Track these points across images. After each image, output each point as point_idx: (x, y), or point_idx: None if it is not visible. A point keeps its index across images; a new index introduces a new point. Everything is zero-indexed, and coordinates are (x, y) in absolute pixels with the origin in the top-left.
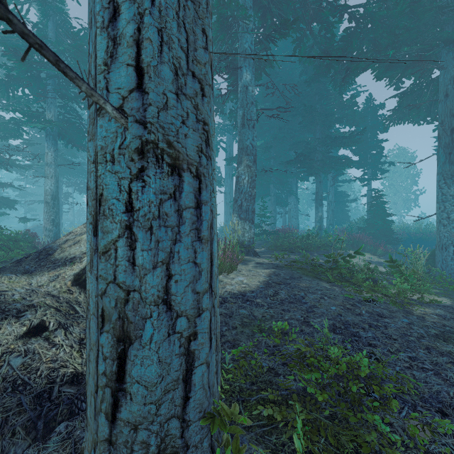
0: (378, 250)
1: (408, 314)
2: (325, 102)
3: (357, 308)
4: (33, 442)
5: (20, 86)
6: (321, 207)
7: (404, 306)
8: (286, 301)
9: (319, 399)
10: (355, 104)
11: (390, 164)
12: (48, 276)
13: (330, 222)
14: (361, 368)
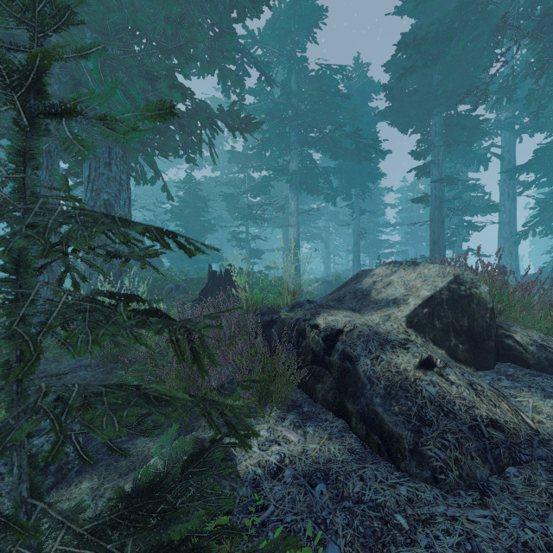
0: None
1: None
2: None
3: None
4: (491, 473)
5: (269, 146)
6: None
7: None
8: None
9: None
10: None
11: None
12: (378, 315)
13: None
14: None
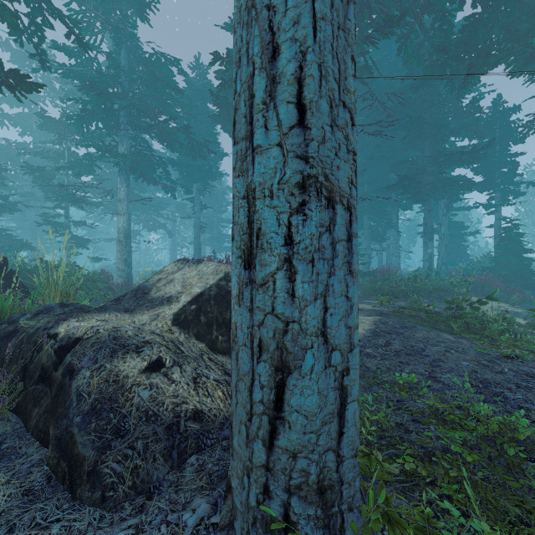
0: (512, 296)
1: None
2: (436, 110)
3: (497, 365)
4: (171, 469)
5: (94, 120)
6: (431, 242)
7: None
8: (403, 353)
9: (468, 459)
10: (477, 110)
11: (528, 184)
12: (148, 315)
13: (443, 261)
14: (519, 429)
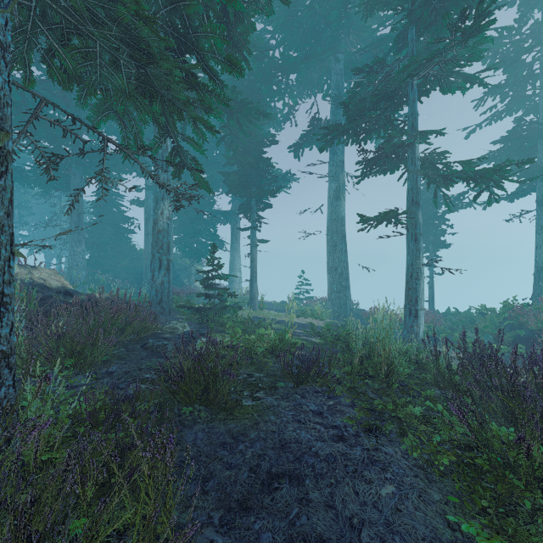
0: None
1: None
2: None
3: None
4: None
5: None
6: None
7: None
8: None
9: None
10: None
11: None
12: None
13: None
14: None
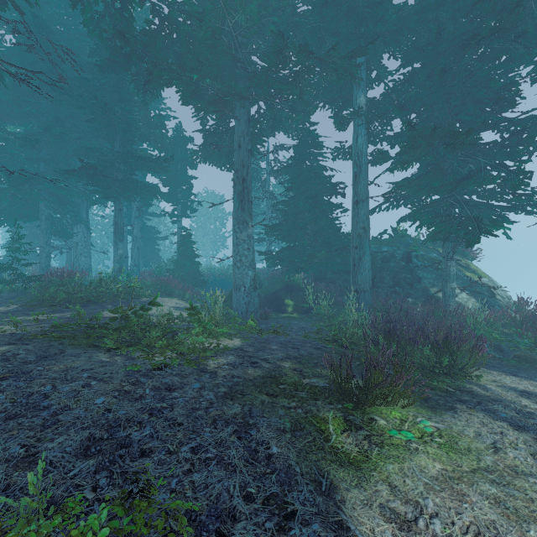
0: (186, 294)
1: (202, 374)
2: (127, 107)
3: (141, 386)
4: None
5: None
6: (122, 243)
7: (200, 363)
8: (1, 419)
9: None
10: (163, 126)
11: (199, 203)
12: None
13: (136, 262)
14: None
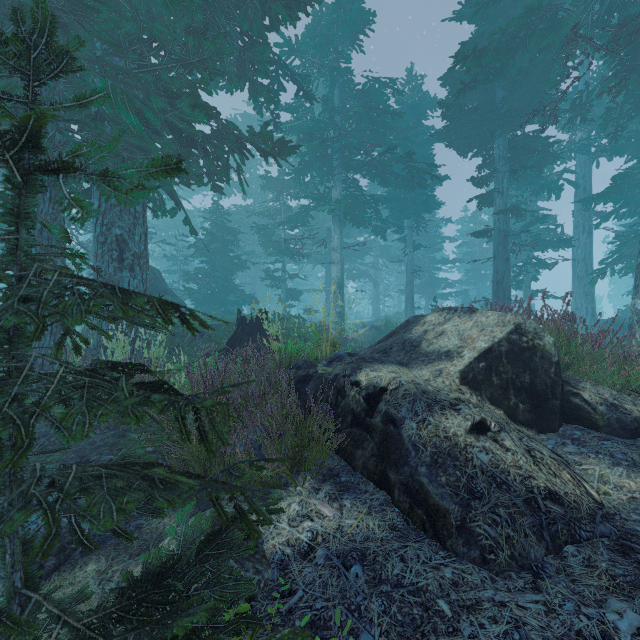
0: None
1: None
2: None
3: None
4: (547, 552)
5: (309, 170)
6: None
7: None
8: None
9: None
10: None
11: None
12: (428, 370)
13: None
14: None
